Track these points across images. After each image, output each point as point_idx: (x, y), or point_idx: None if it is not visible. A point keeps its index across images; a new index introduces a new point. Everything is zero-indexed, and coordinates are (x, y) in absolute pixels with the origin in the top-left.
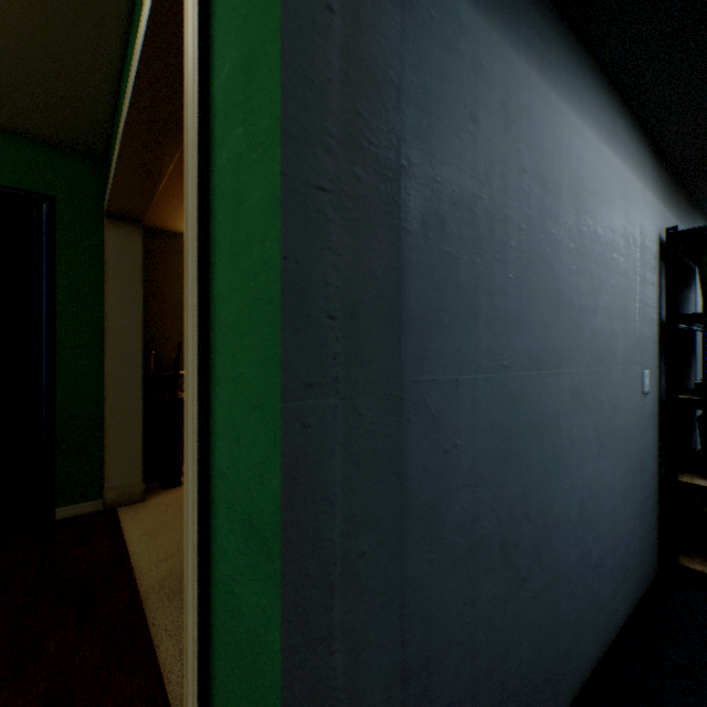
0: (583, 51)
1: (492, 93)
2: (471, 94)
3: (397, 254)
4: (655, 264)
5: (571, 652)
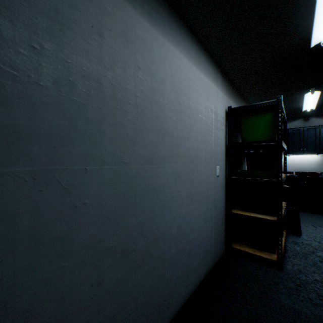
0: (180, 21)
1: (115, 25)
2: (98, 22)
3: None
4: (224, 121)
5: (173, 294)
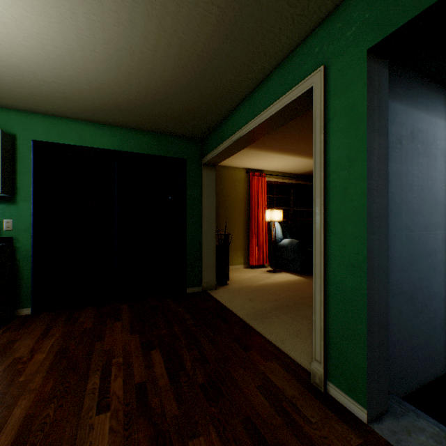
0: None
1: (406, 130)
2: (399, 135)
3: (387, 201)
4: None
5: (442, 353)
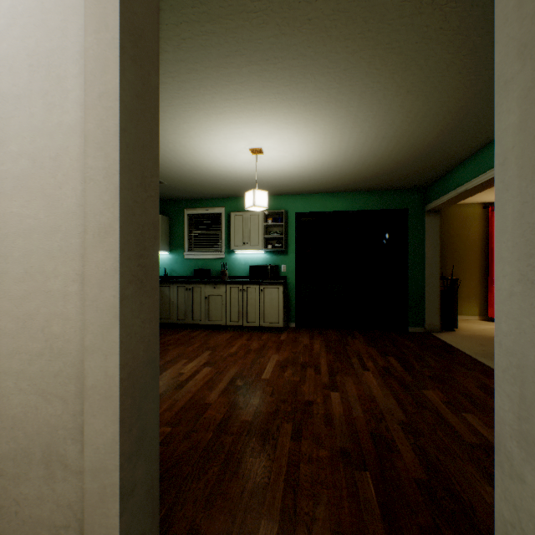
0: None
1: None
2: None
3: None
4: None
5: None
